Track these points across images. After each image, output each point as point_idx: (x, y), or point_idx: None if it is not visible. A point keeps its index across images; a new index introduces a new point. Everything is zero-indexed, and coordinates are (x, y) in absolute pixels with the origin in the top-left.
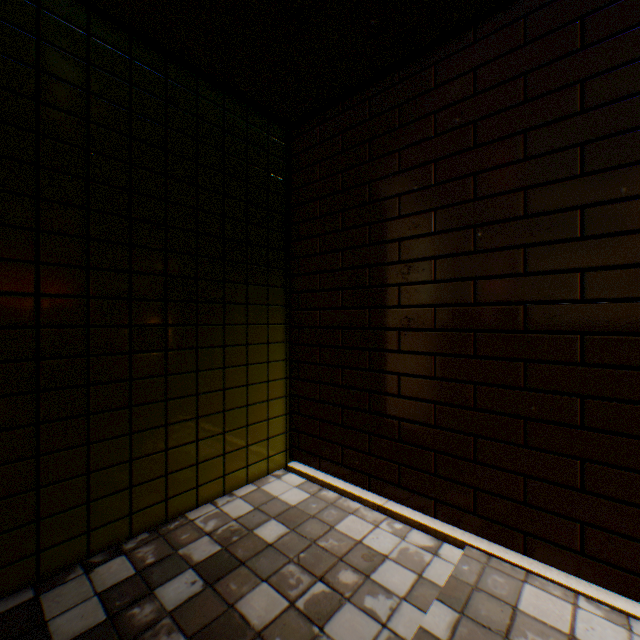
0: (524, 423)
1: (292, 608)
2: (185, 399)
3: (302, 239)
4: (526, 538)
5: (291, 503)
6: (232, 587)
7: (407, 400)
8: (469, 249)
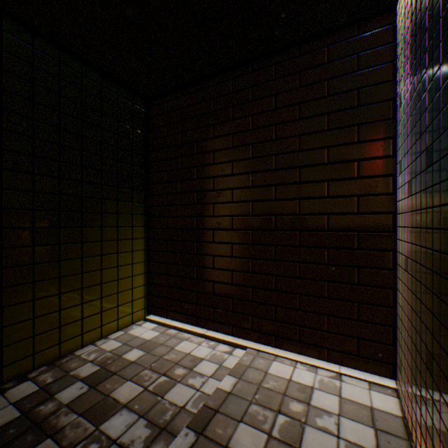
0: (275, 278)
1: (146, 390)
2: (74, 276)
3: (156, 172)
4: (276, 338)
5: (148, 338)
6: (108, 386)
7: (218, 270)
8: (249, 185)
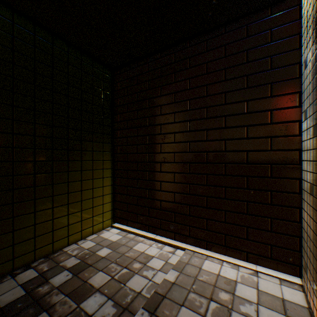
0: (206, 198)
1: (113, 279)
2: (62, 195)
3: (119, 121)
4: (207, 243)
5: (114, 240)
6: (86, 275)
7: (164, 192)
8: (187, 130)
